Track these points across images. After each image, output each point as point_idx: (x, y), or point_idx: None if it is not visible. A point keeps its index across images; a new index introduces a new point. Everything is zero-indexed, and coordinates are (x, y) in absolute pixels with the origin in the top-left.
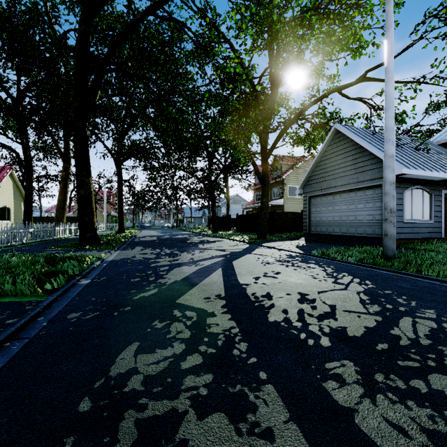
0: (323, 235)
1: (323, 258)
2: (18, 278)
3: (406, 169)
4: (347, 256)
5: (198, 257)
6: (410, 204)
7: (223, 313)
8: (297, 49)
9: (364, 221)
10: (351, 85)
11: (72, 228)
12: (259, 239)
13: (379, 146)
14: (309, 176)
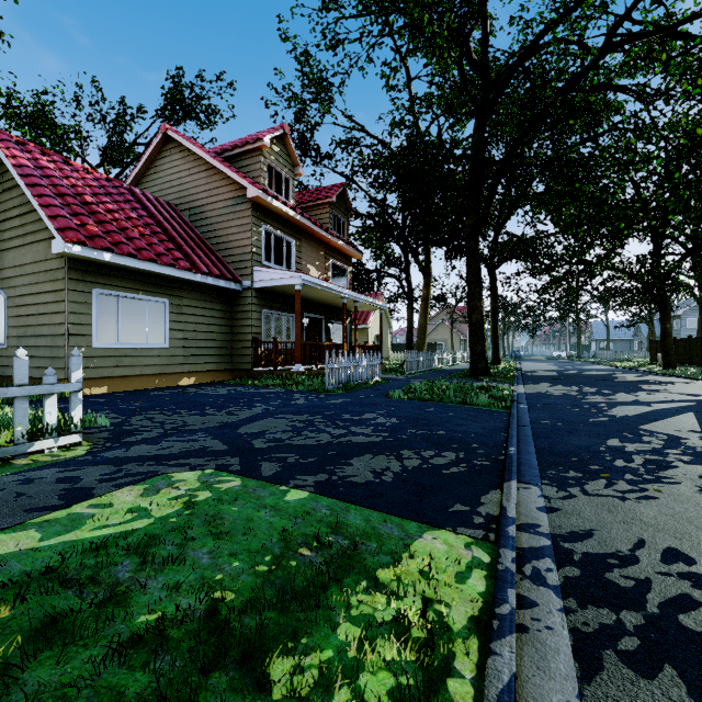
0: None
1: None
2: (473, 396)
3: None
4: None
5: (647, 399)
6: None
7: (699, 440)
8: None
9: None
10: None
11: (445, 358)
12: None
13: None
14: None
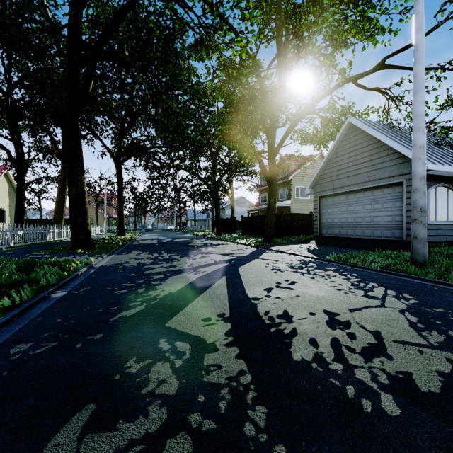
0: (335, 237)
1: (340, 263)
2: None
3: (431, 164)
4: (368, 262)
5: (199, 262)
6: (434, 203)
7: (227, 346)
8: (308, 36)
9: (382, 222)
10: (368, 74)
11: (69, 231)
12: (266, 243)
13: (399, 140)
14: (319, 174)
